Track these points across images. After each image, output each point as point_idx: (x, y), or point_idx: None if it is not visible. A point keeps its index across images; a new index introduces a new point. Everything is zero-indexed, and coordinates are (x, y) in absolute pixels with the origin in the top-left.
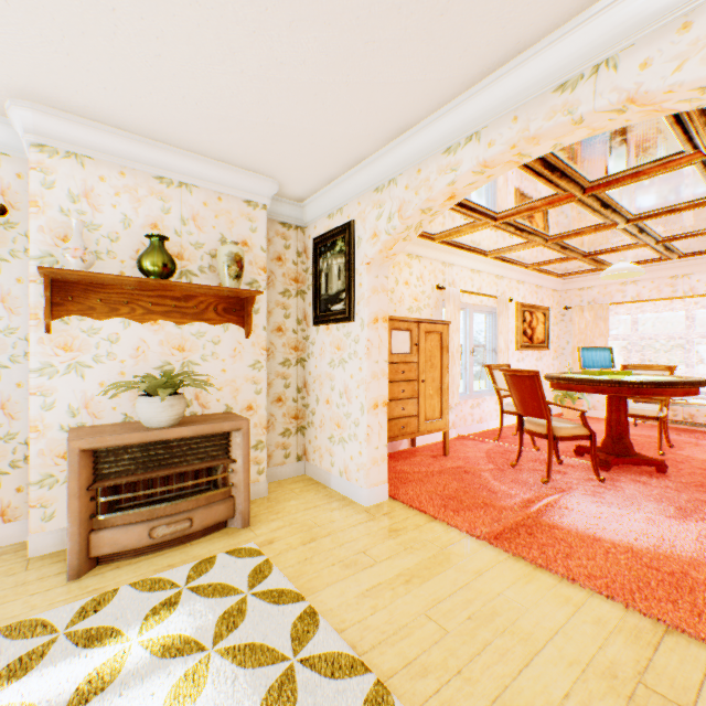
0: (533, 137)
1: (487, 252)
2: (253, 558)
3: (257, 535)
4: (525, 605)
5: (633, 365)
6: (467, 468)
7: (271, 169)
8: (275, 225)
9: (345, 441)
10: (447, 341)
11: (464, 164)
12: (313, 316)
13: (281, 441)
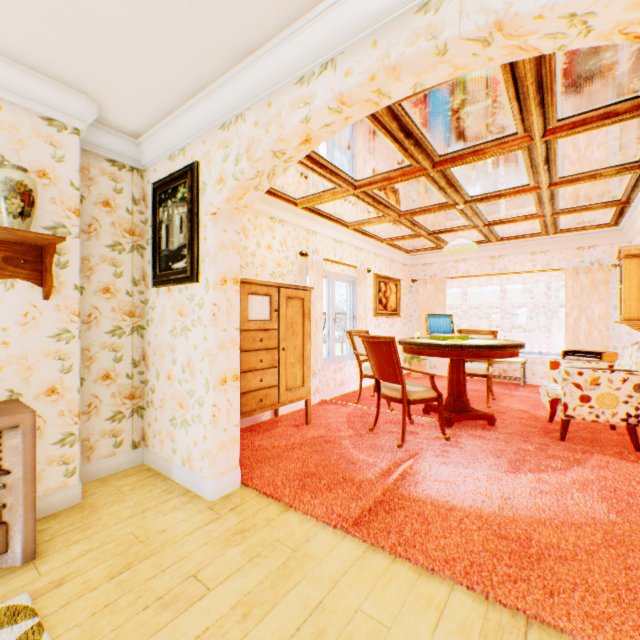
0: (394, 67)
1: (348, 223)
2: (15, 625)
3: (41, 575)
4: (386, 621)
5: (466, 330)
6: (328, 436)
7: (82, 80)
8: (100, 161)
9: (189, 424)
10: (309, 307)
11: (319, 97)
12: (152, 275)
13: (110, 428)
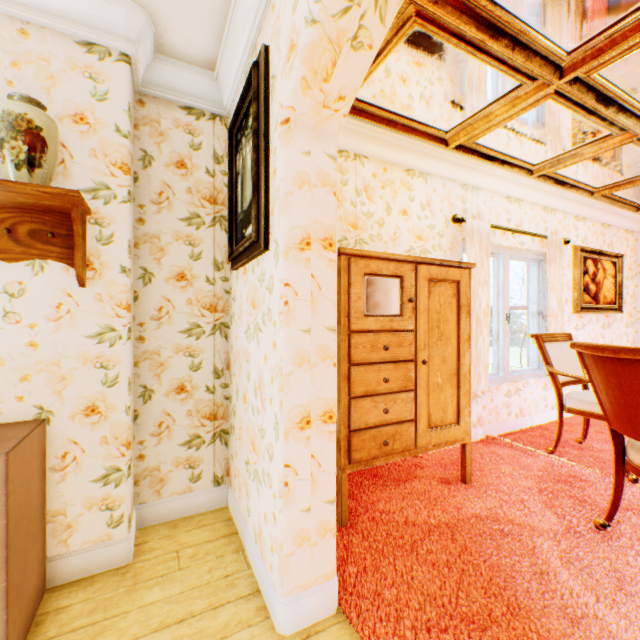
0: None
1: (532, 165)
2: None
3: None
4: None
5: None
6: (505, 519)
7: None
8: (172, 110)
9: (259, 480)
10: (468, 296)
11: None
12: (228, 252)
13: (185, 455)
